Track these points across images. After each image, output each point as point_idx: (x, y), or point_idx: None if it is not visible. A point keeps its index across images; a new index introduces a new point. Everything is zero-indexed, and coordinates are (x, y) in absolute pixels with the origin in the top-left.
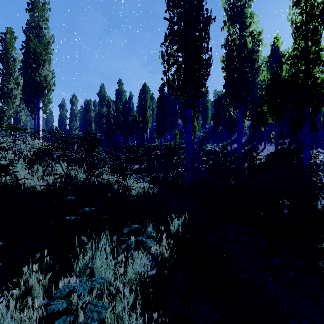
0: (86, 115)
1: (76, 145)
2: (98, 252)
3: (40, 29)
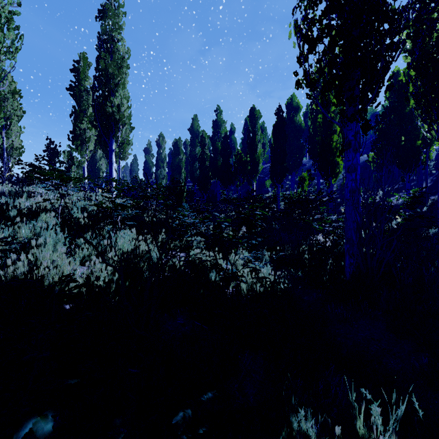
0: (175, 158)
1: (155, 199)
2: None
3: (112, 42)
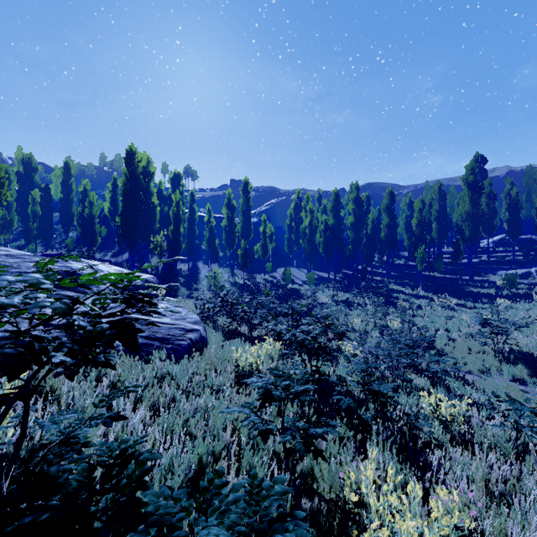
0: None
1: None
2: None
3: None
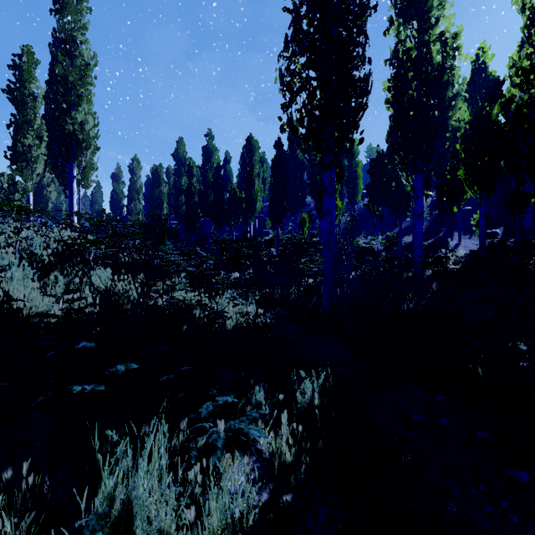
0: (154, 190)
1: (131, 238)
2: (144, 463)
3: (73, 44)
